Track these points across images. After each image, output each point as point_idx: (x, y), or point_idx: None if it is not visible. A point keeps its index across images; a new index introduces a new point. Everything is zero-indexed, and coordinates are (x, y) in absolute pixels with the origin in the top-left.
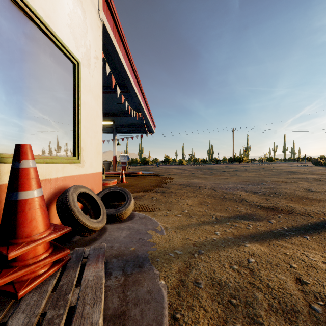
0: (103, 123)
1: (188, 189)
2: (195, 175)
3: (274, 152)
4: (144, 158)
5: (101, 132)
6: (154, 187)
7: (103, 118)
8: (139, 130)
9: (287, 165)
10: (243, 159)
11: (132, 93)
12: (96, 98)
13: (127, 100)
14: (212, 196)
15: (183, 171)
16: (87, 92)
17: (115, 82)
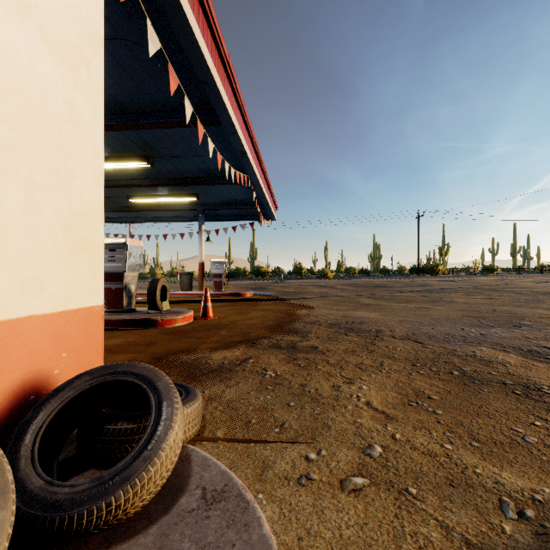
0: (178, 199)
1: (353, 338)
2: (356, 300)
3: (494, 255)
4: (258, 267)
5: (98, 181)
6: (272, 330)
7: (178, 191)
8: (247, 215)
9: (530, 279)
10: (438, 269)
11: (225, 124)
12: (64, 57)
13: (217, 147)
14: (426, 368)
15: (330, 292)
16: (4, 6)
17: (179, 83)
